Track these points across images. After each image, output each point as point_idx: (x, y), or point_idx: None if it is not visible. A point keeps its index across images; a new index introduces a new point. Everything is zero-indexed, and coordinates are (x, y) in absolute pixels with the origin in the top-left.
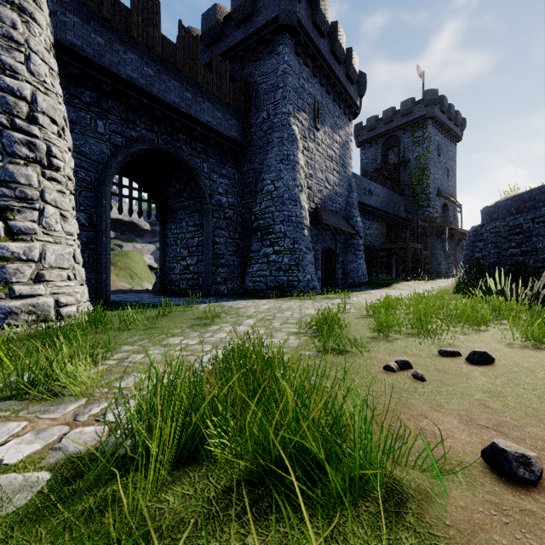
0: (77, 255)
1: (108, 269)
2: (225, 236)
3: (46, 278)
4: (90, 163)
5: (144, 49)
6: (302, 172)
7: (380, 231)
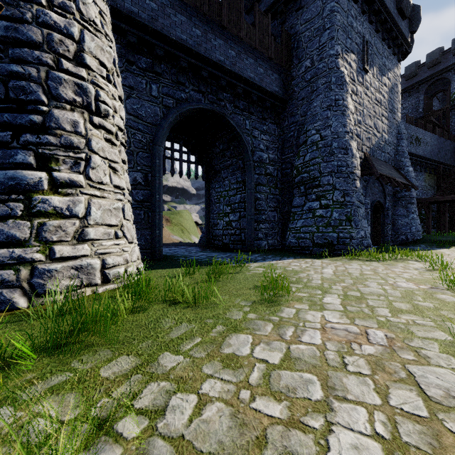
0: (126, 210)
1: (161, 225)
2: (266, 192)
3: (91, 237)
4: (146, 126)
5: (192, 11)
6: (351, 118)
7: (428, 182)
